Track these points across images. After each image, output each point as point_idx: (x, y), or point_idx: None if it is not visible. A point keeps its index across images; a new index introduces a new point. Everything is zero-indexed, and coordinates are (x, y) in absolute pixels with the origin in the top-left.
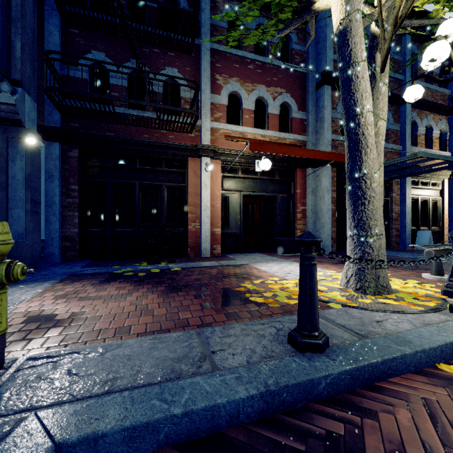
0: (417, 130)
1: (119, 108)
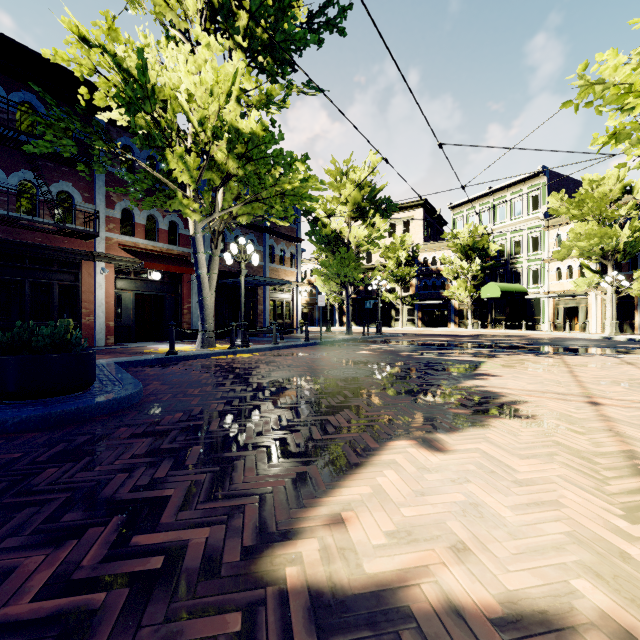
0: (275, 252)
1: (10, 213)
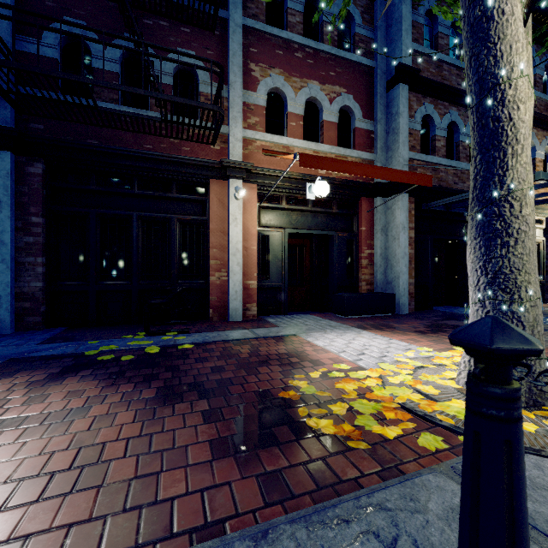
0: None
1: (106, 104)
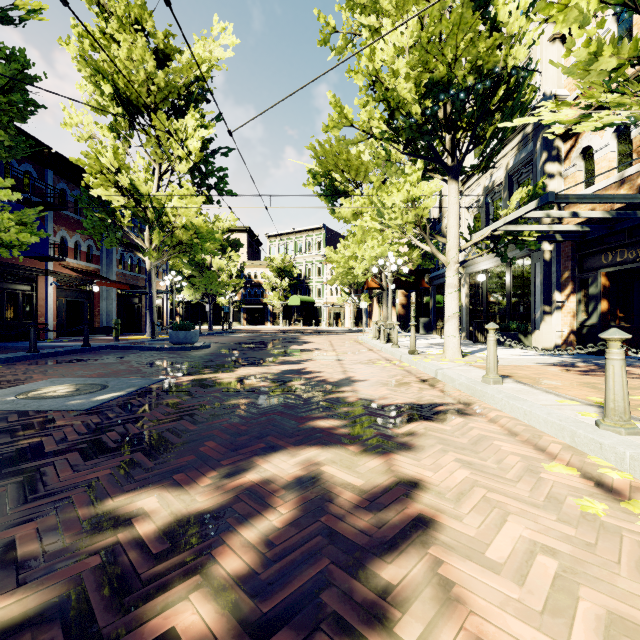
0: None
1: None
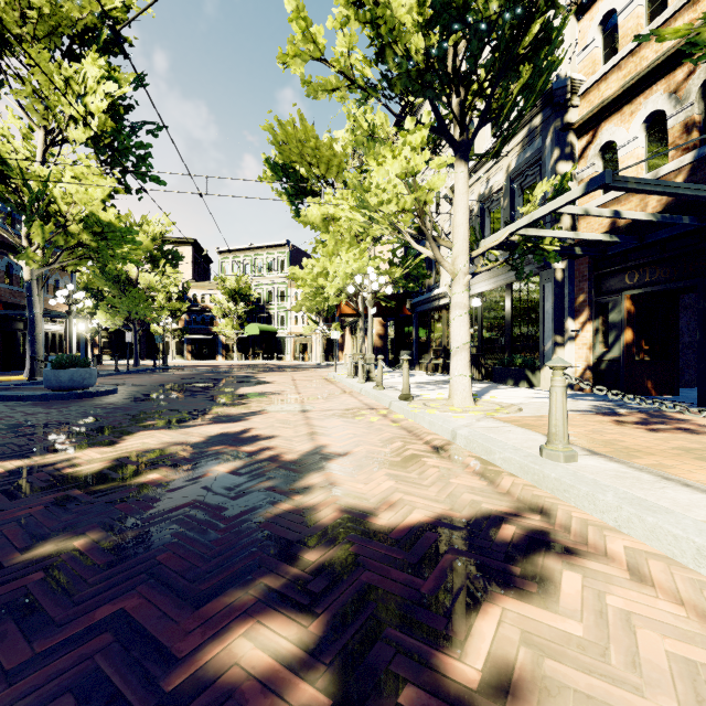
0: (49, 282)
1: None
